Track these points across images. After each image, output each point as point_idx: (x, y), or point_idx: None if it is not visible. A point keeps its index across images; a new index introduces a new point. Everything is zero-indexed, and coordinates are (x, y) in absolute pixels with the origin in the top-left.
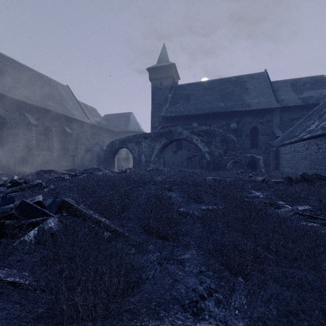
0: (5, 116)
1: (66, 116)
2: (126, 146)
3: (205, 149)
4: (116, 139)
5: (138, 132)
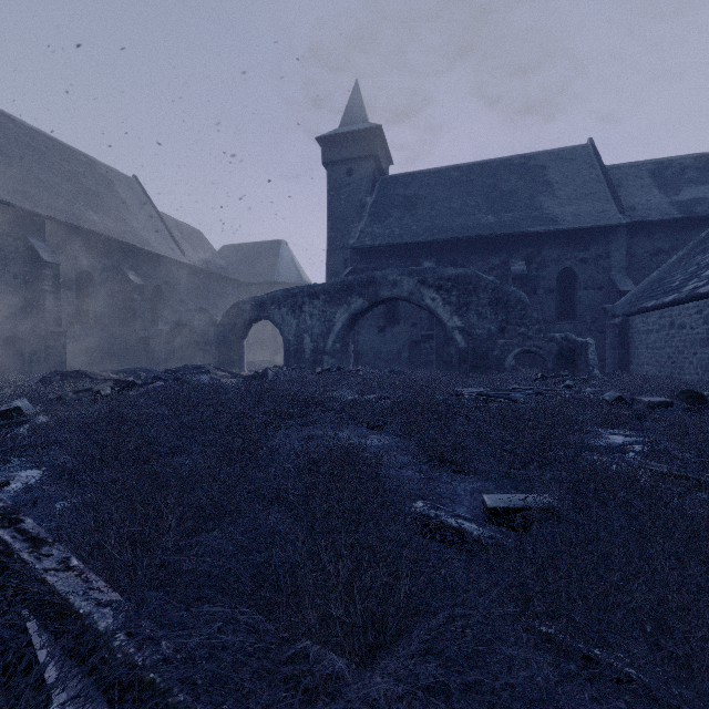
0: None
1: (131, 247)
2: (267, 315)
3: (453, 322)
4: (246, 300)
5: (299, 284)
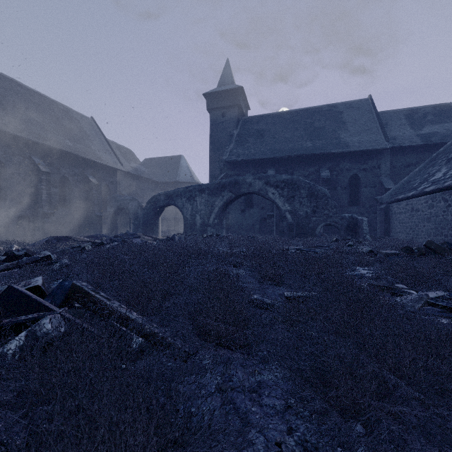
0: (4, 160)
1: (91, 161)
2: (174, 202)
3: (285, 207)
4: (161, 193)
5: (192, 183)
